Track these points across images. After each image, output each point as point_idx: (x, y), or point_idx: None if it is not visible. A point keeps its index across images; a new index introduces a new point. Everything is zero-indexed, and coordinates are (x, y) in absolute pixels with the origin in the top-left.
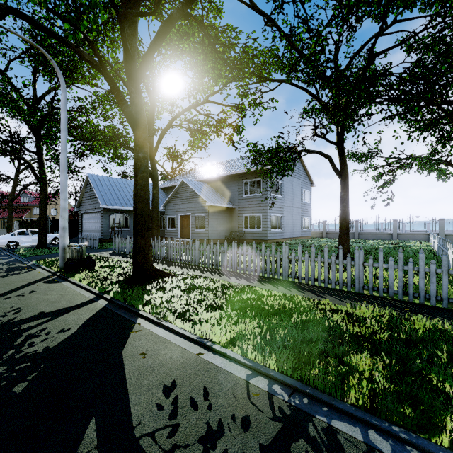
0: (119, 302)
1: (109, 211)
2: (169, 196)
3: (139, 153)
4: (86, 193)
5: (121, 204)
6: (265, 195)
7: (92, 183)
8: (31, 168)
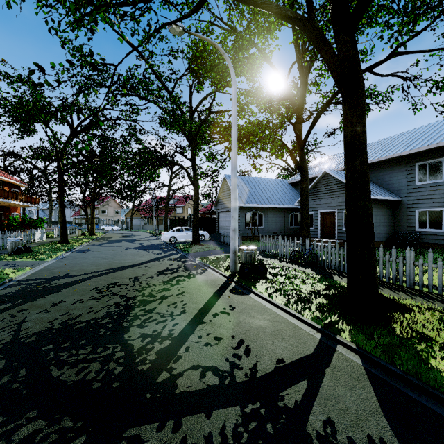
0: (389, 366)
1: (245, 209)
2: None
3: (356, 126)
4: (223, 193)
5: (255, 202)
6: None
7: (229, 183)
8: (187, 173)
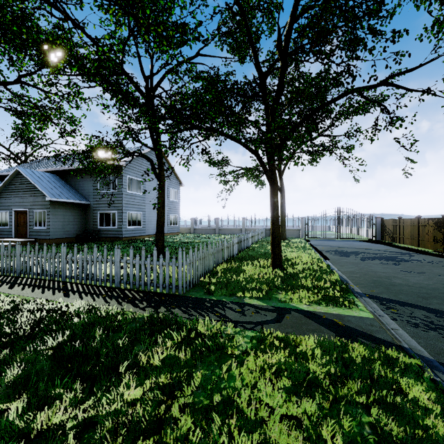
0: None
1: None
2: None
3: None
4: None
5: None
6: (120, 191)
7: None
8: None
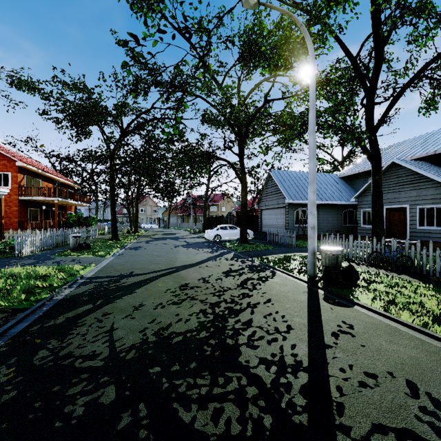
0: None
1: (293, 206)
2: (366, 184)
3: None
4: (267, 189)
5: (305, 198)
6: None
7: (275, 179)
8: (234, 169)
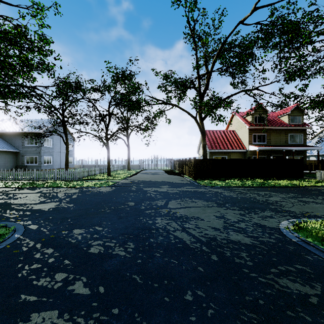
0: None
1: None
2: None
3: None
4: None
5: None
6: (40, 146)
7: None
8: None
